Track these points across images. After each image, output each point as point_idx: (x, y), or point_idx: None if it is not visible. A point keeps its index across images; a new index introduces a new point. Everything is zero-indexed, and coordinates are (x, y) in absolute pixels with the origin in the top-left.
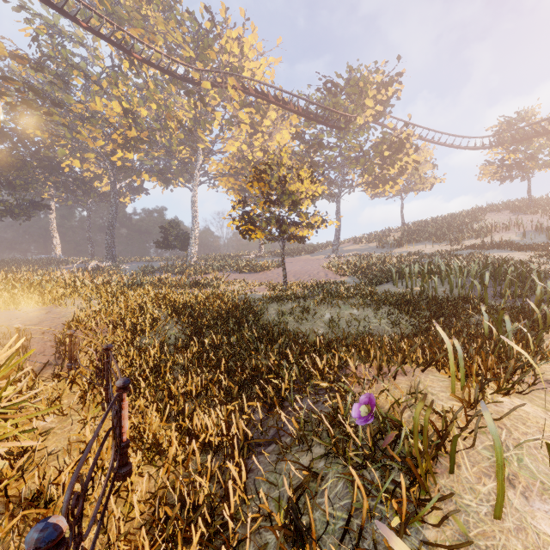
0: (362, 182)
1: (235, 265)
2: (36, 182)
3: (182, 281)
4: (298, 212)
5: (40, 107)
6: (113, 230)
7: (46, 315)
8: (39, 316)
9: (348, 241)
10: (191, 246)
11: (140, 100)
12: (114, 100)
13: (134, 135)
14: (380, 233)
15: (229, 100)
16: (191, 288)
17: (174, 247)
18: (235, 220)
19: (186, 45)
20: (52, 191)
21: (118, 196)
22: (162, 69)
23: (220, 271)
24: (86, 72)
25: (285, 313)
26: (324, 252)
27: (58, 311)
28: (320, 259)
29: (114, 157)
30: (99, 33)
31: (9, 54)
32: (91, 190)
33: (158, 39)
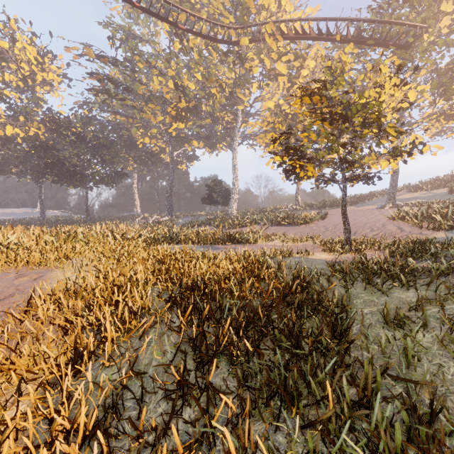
0: (431, 113)
1: (272, 217)
2: (118, 156)
3: (215, 235)
4: (381, 128)
5: (119, 96)
6: (170, 191)
7: (29, 283)
8: (21, 284)
9: (400, 189)
10: (231, 201)
11: (187, 72)
12: (168, 79)
13: (184, 106)
14: (446, 177)
15: (266, 53)
16: (224, 243)
17: (216, 203)
18: (276, 156)
19: (226, 12)
20: (135, 165)
21: (176, 164)
22: (204, 35)
23: (257, 224)
24: (147, 59)
25: (405, 322)
26: (371, 202)
27: (48, 276)
28: (371, 209)
29: (170, 129)
30: (149, 11)
31: (96, 57)
32: (158, 160)
33: (202, 15)
